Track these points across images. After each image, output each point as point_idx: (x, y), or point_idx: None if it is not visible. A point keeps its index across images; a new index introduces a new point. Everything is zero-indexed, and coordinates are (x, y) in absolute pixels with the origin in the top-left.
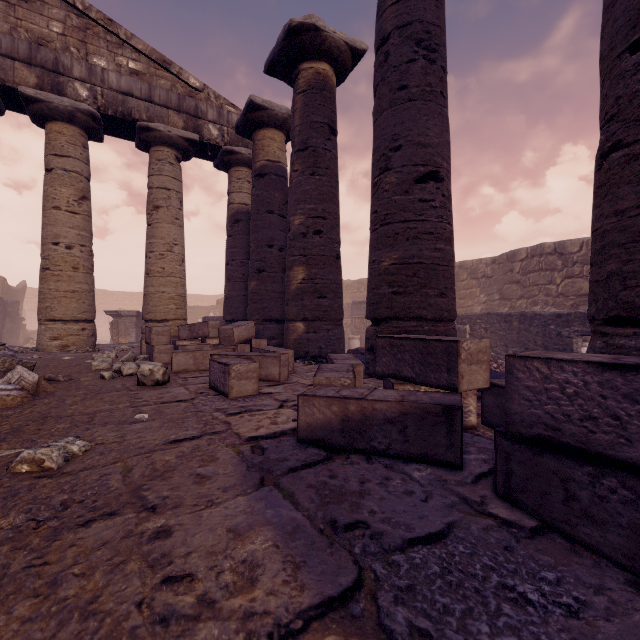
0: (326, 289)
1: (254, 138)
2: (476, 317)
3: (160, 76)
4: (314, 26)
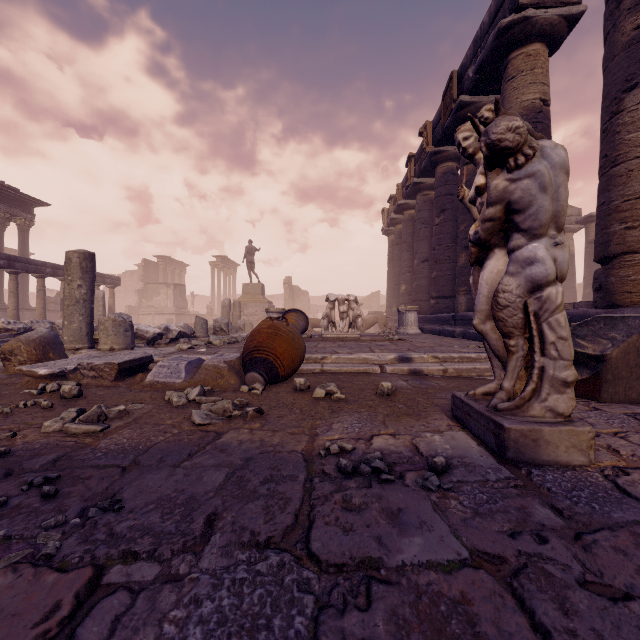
0: None
1: (587, 226)
2: None
3: None
4: None
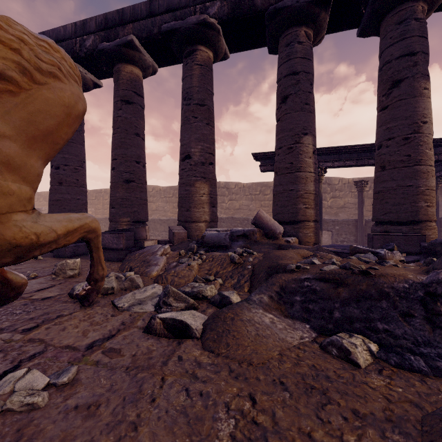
0: None
1: None
2: (101, 220)
3: None
4: None
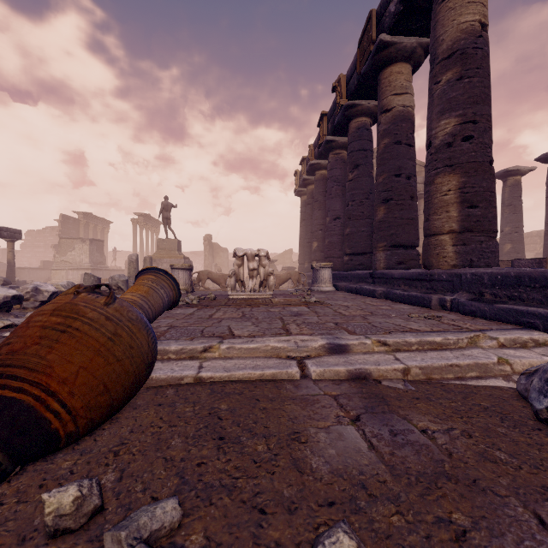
0: (519, 251)
1: None
2: None
3: (422, 170)
4: (517, 169)
